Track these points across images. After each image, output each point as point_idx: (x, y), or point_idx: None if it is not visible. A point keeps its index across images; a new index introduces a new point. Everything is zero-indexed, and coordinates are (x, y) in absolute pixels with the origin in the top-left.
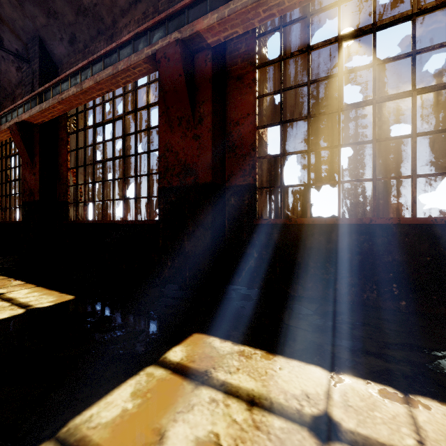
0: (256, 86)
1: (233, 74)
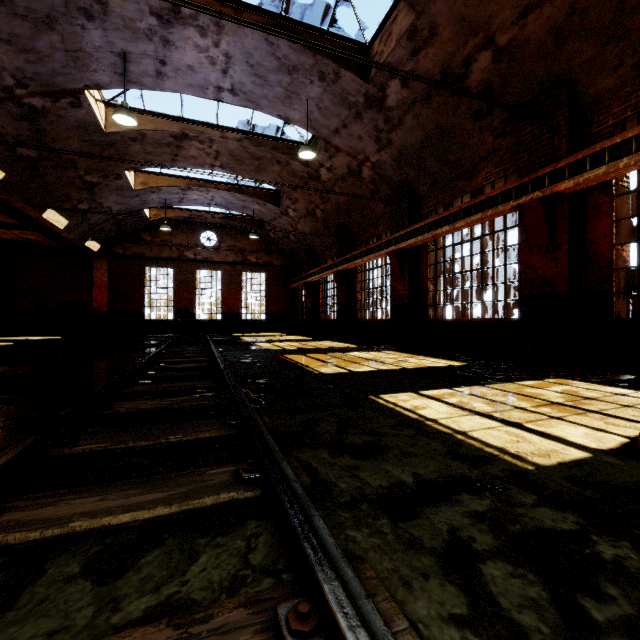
0: (612, 212)
1: (589, 203)
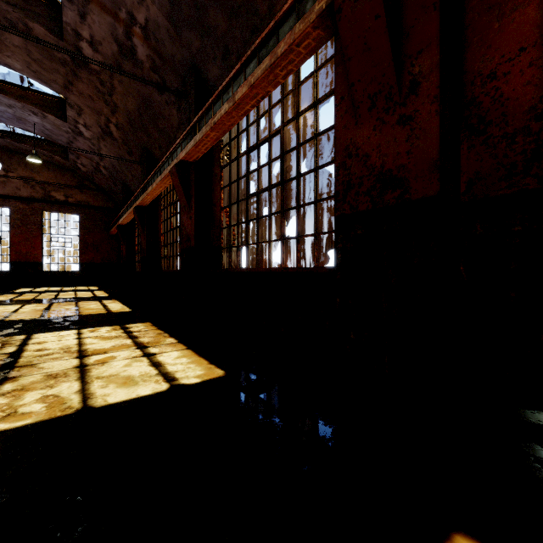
0: None
1: None
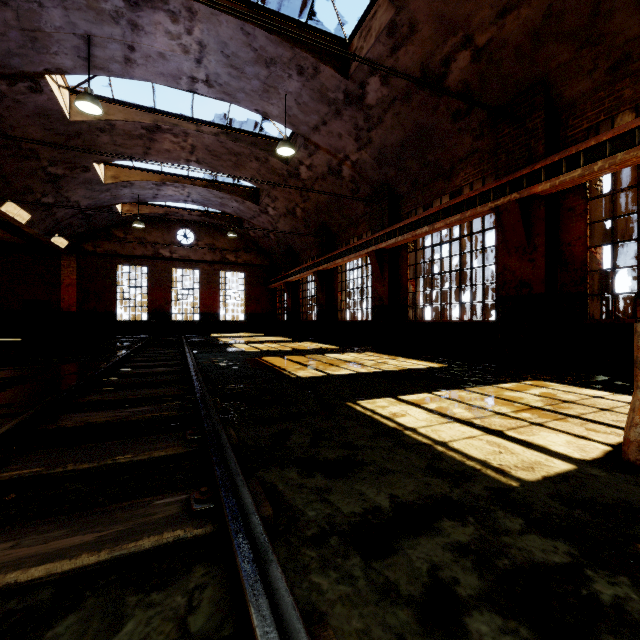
0: (586, 215)
1: (564, 206)
